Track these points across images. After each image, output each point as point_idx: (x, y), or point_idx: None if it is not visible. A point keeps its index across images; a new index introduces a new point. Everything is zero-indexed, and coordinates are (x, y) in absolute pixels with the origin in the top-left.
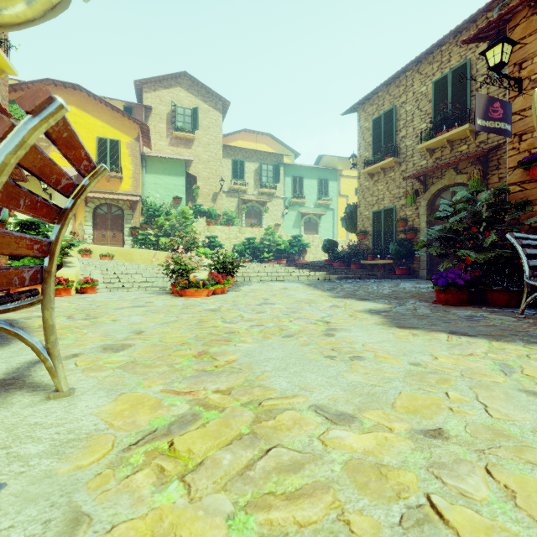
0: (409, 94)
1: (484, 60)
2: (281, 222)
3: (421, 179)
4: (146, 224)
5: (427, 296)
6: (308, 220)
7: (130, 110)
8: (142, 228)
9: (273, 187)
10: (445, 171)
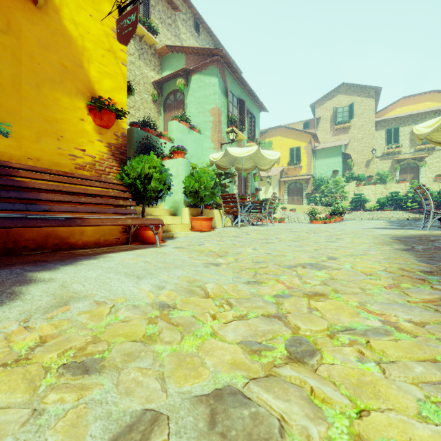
0: None
1: None
2: None
3: None
4: (315, 190)
5: None
6: None
7: (307, 124)
8: (312, 193)
9: None
10: None
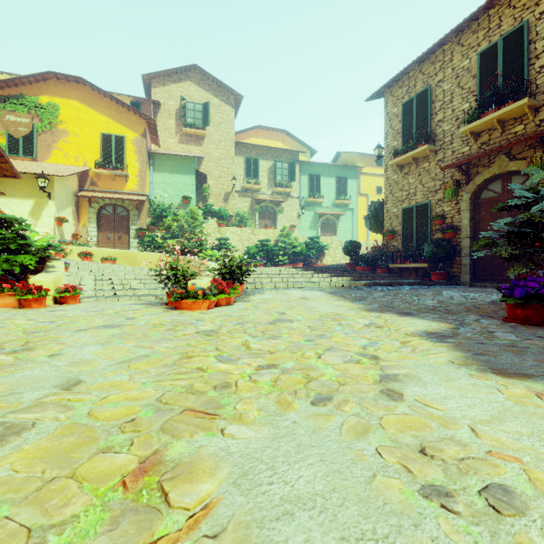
0: (447, 70)
1: None
2: (297, 223)
3: (463, 169)
4: (153, 225)
5: (488, 310)
6: (325, 221)
7: (137, 105)
8: (149, 230)
9: (289, 186)
10: (493, 158)
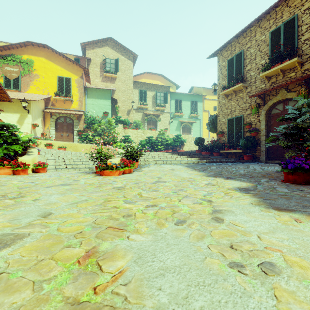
0: (252, 42)
1: (308, 14)
2: (168, 127)
3: (261, 97)
4: (87, 128)
5: (274, 176)
6: (184, 126)
7: (78, 60)
8: (84, 131)
9: (164, 106)
10: (278, 91)
